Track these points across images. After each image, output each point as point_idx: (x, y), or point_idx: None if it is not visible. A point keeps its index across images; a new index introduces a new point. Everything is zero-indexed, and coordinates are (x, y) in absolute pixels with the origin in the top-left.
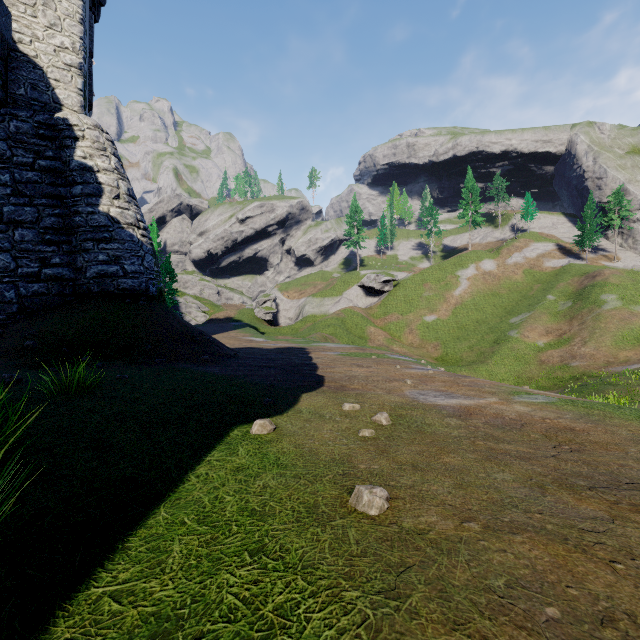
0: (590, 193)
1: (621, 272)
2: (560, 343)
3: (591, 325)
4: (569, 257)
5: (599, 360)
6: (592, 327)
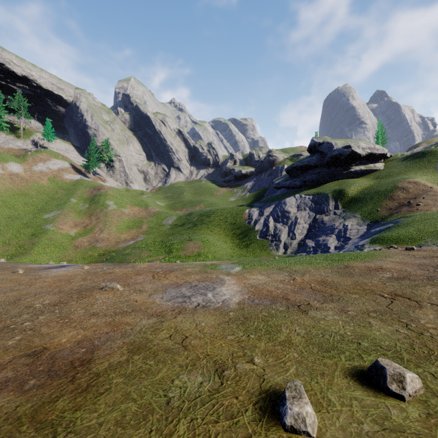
0: (93, 136)
1: (113, 188)
2: (86, 232)
3: (104, 219)
4: (81, 174)
5: (112, 241)
6: (104, 221)
